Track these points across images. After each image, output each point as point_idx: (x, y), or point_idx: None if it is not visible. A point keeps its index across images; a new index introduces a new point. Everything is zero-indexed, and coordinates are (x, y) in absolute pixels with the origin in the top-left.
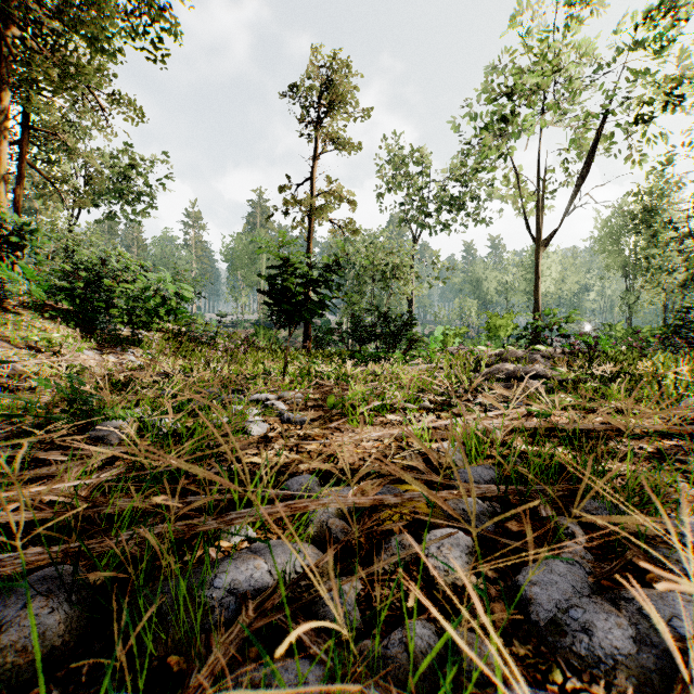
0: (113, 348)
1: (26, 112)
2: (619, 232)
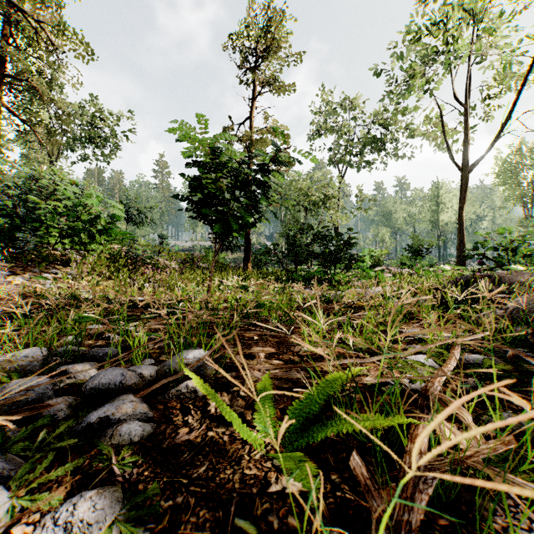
0: (29, 268)
1: (3, 62)
2: (517, 168)
